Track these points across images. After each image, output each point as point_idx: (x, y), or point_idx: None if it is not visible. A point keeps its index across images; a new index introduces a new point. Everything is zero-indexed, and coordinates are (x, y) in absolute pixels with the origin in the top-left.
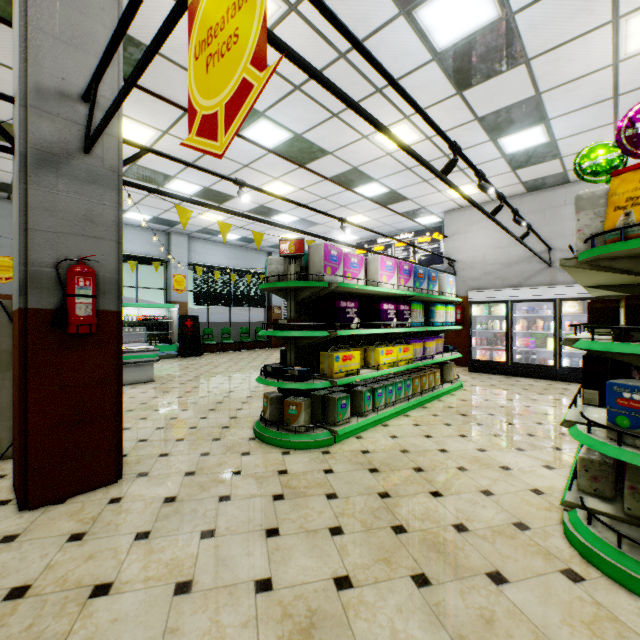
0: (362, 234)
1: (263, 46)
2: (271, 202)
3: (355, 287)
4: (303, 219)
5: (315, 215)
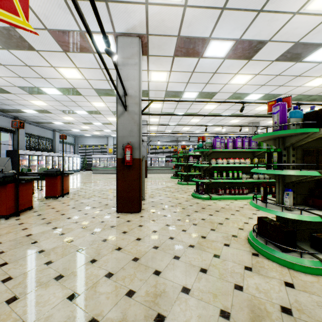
0: None
1: None
2: None
3: None
4: None
5: None
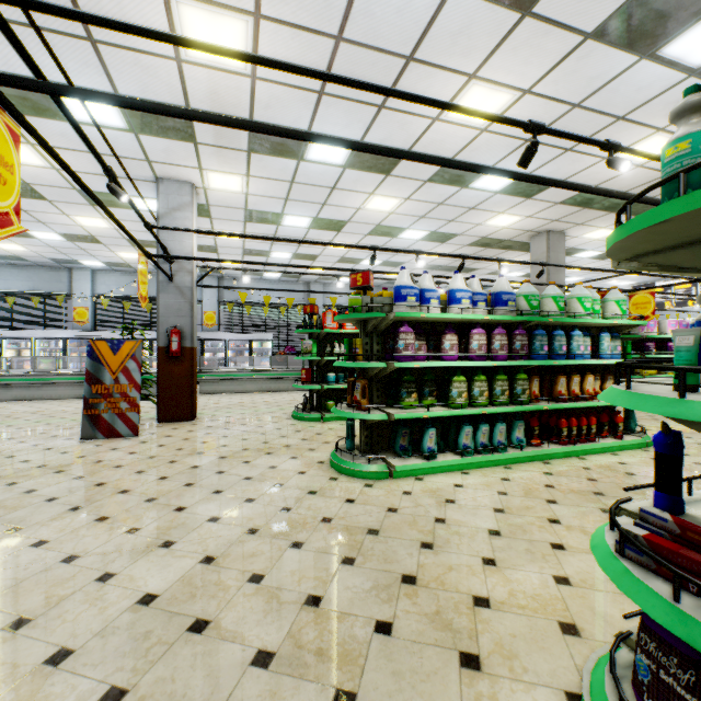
0: (639, 280)
1: (653, 312)
2: (568, 274)
3: (654, 337)
4: (587, 278)
5: (599, 275)
